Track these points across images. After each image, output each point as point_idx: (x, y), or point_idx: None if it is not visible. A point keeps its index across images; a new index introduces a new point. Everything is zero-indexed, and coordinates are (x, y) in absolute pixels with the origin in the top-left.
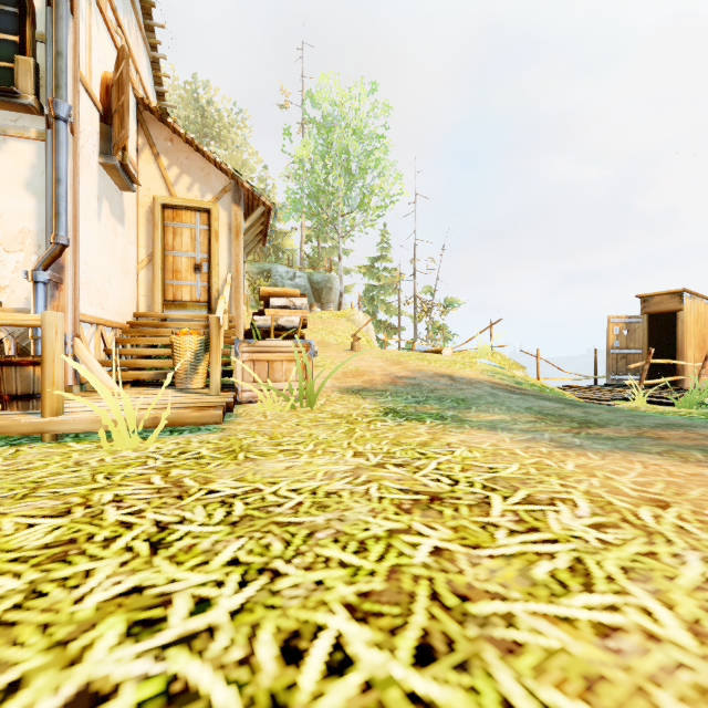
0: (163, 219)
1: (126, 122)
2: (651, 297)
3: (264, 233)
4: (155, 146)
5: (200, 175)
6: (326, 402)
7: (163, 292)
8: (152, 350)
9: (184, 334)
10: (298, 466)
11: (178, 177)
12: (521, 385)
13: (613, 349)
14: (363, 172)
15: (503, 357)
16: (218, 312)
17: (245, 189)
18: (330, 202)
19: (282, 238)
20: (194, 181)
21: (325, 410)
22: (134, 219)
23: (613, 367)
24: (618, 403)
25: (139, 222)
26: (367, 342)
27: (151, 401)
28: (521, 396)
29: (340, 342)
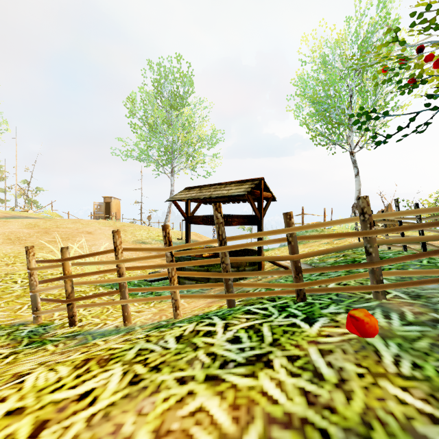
0: None
1: None
2: (106, 197)
3: None
4: None
5: None
6: None
7: None
8: None
9: None
10: None
11: None
12: None
13: (95, 212)
14: None
15: (56, 214)
16: None
17: None
18: None
19: None
20: None
21: None
22: None
23: (95, 217)
24: None
25: None
26: None
27: None
28: None
29: None
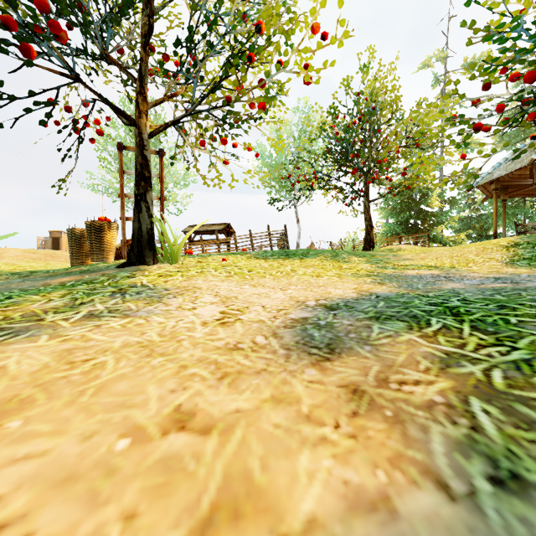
0: None
1: None
2: (53, 232)
3: None
4: None
5: None
6: None
7: None
8: None
9: None
10: None
11: None
12: None
13: (39, 248)
14: None
15: None
16: None
17: None
18: None
19: None
20: None
21: None
22: None
23: None
24: None
25: None
26: None
27: None
28: None
29: None
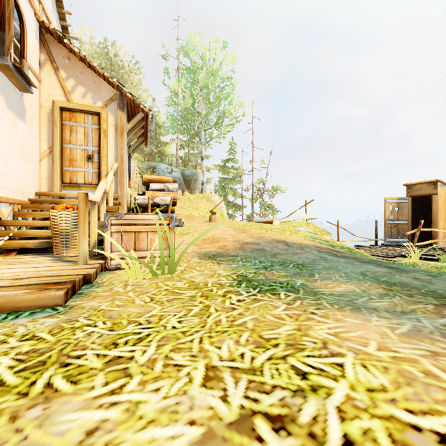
0: (61, 119)
1: (11, 23)
2: (413, 185)
3: (146, 136)
4: (55, 62)
5: (92, 86)
6: (186, 267)
7: (61, 176)
8: (42, 222)
9: (60, 208)
10: (108, 426)
11: (74, 87)
12: (335, 248)
13: (388, 220)
14: (218, 101)
15: (315, 226)
16: (97, 190)
17: (127, 99)
18: (196, 122)
19: (164, 146)
20: (87, 91)
21: (184, 278)
22: (37, 118)
23: (388, 233)
24: (400, 259)
25: (42, 121)
26: (221, 215)
27: (7, 273)
28: (346, 260)
29: (202, 215)
